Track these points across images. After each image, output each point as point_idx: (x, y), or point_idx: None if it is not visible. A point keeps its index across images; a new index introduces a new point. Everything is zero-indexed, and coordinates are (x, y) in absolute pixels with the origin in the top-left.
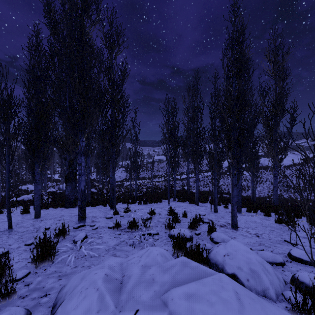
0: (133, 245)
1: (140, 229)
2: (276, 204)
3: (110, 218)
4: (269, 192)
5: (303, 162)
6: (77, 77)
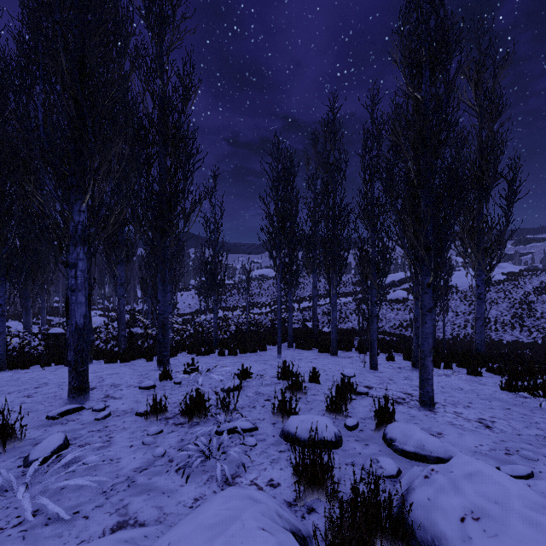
0: (187, 468)
1: (211, 418)
2: (482, 350)
3: (151, 389)
4: (455, 330)
5: (507, 278)
6: (61, 53)
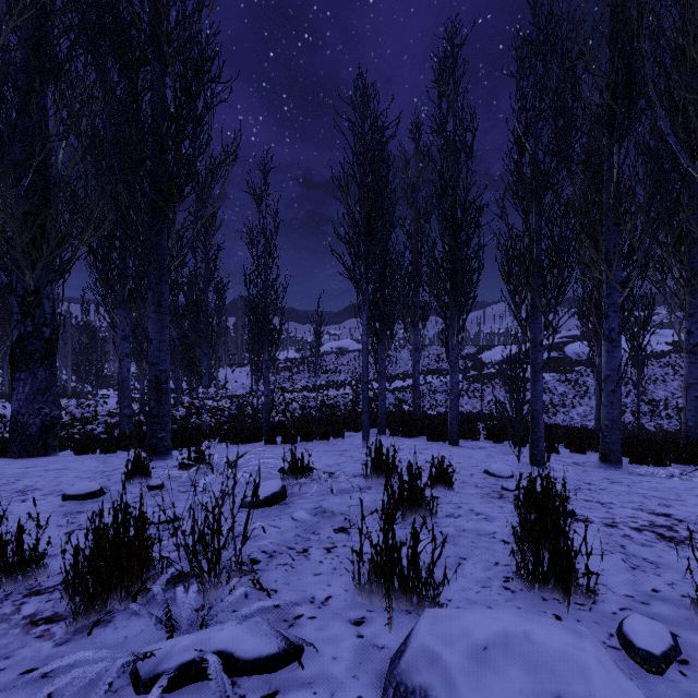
0: None
1: (140, 608)
2: (697, 438)
3: (87, 499)
4: None
5: (673, 349)
6: None
